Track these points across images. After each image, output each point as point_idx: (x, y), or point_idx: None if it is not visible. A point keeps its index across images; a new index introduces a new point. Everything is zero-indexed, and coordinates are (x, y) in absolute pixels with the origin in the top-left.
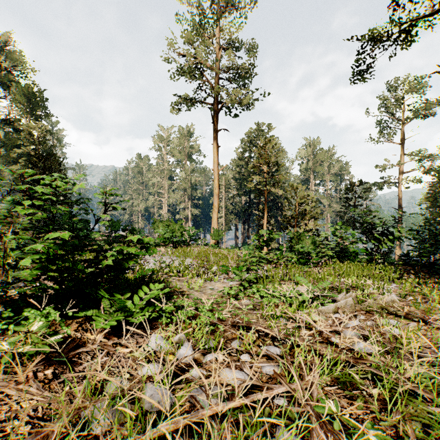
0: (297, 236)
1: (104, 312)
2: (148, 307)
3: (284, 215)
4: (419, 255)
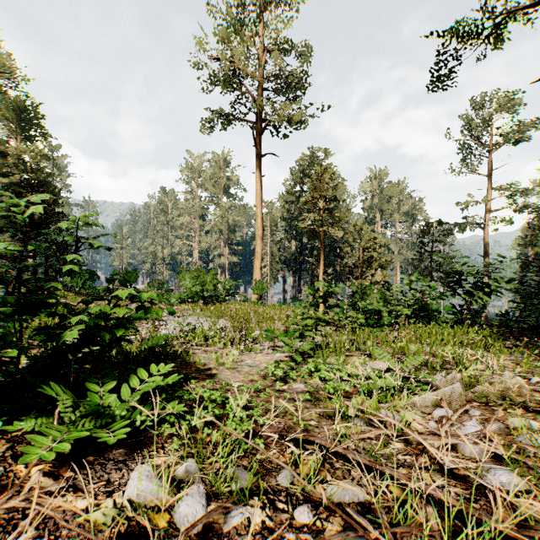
0: (361, 289)
1: (59, 420)
2: (141, 406)
3: (346, 263)
4: (526, 314)
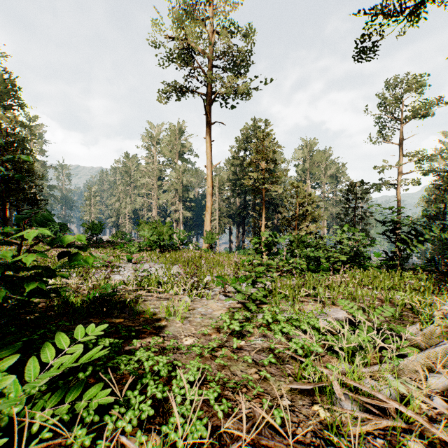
0: (298, 239)
1: None
2: (47, 395)
3: (284, 216)
4: None
